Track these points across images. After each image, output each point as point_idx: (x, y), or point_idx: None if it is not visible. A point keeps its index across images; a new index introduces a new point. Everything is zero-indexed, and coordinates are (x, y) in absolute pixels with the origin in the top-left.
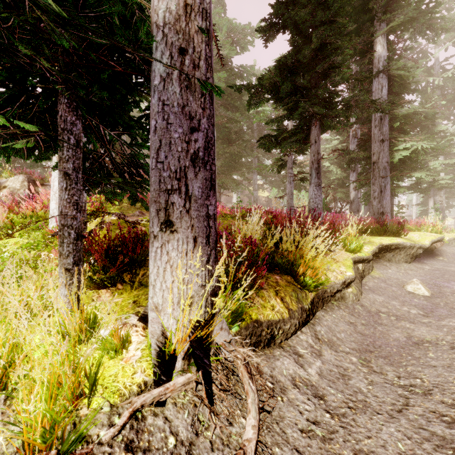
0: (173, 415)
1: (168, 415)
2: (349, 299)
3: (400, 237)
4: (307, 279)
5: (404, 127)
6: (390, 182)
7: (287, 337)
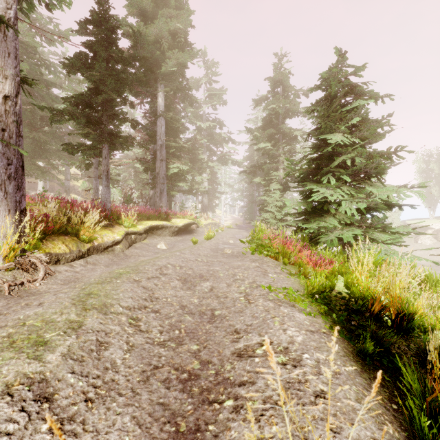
0: (3, 276)
1: (0, 276)
2: (117, 251)
3: (168, 222)
4: (84, 237)
5: (176, 153)
6: (167, 187)
7: (68, 261)
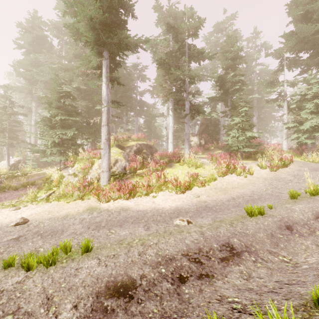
0: None
1: None
2: None
3: None
4: None
5: None
6: None
7: None
